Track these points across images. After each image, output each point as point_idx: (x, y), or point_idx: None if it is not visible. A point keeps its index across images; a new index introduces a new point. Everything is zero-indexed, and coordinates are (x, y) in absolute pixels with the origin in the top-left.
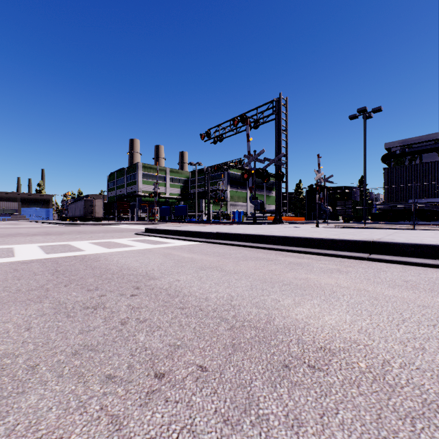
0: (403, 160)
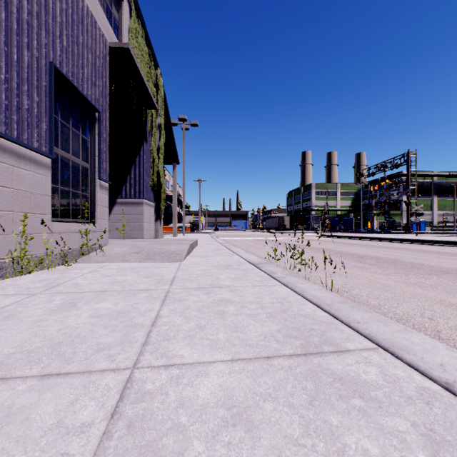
0: None
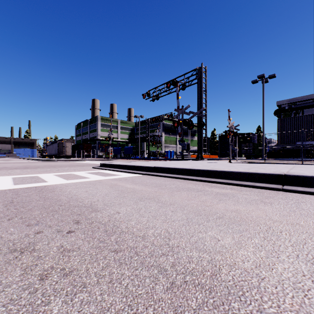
0: (290, 114)
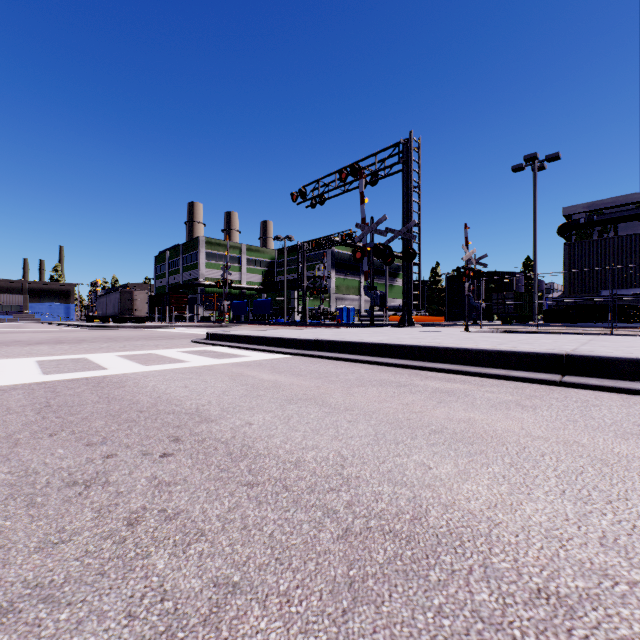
0: (590, 233)
